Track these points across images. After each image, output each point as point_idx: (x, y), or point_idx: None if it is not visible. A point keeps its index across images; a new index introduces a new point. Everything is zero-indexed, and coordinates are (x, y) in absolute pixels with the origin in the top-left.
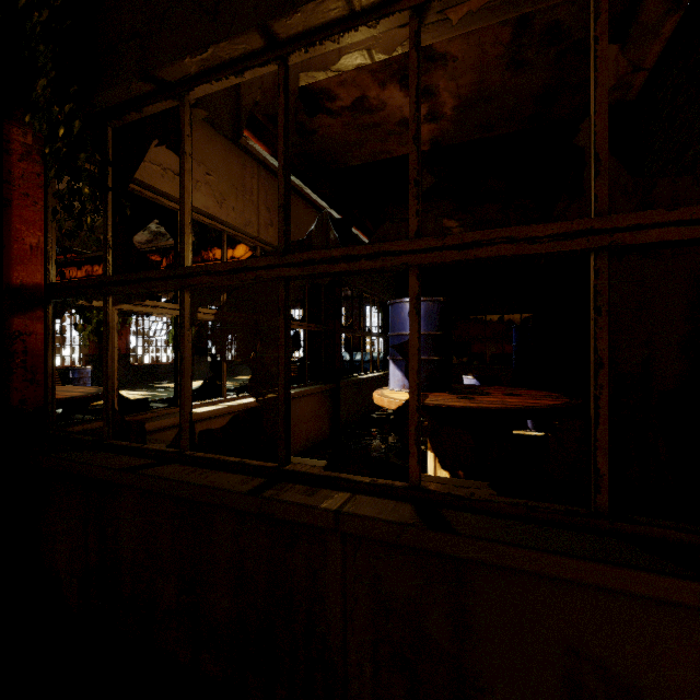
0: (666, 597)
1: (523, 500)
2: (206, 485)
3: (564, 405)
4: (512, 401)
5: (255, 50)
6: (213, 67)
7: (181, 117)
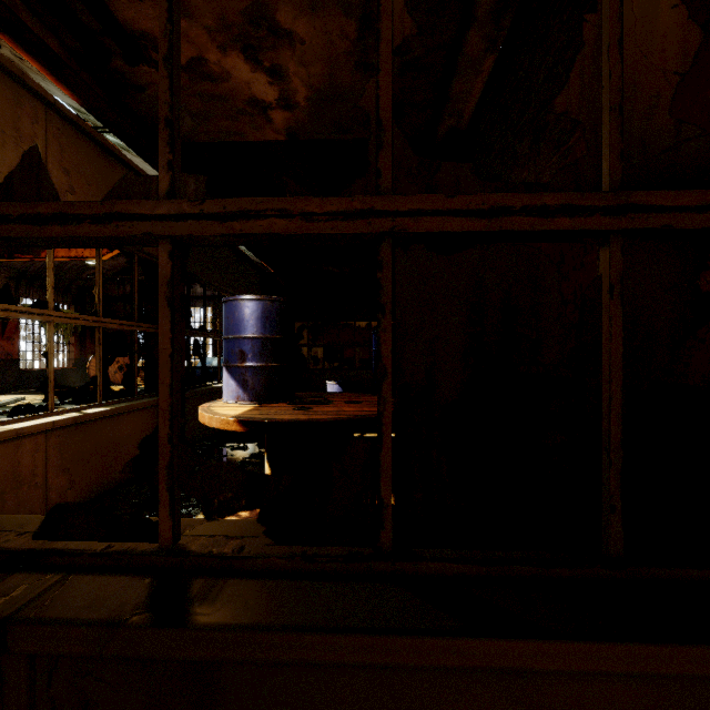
0: (431, 663)
1: (304, 547)
2: None
3: (396, 412)
4: (348, 411)
5: None
6: None
7: None
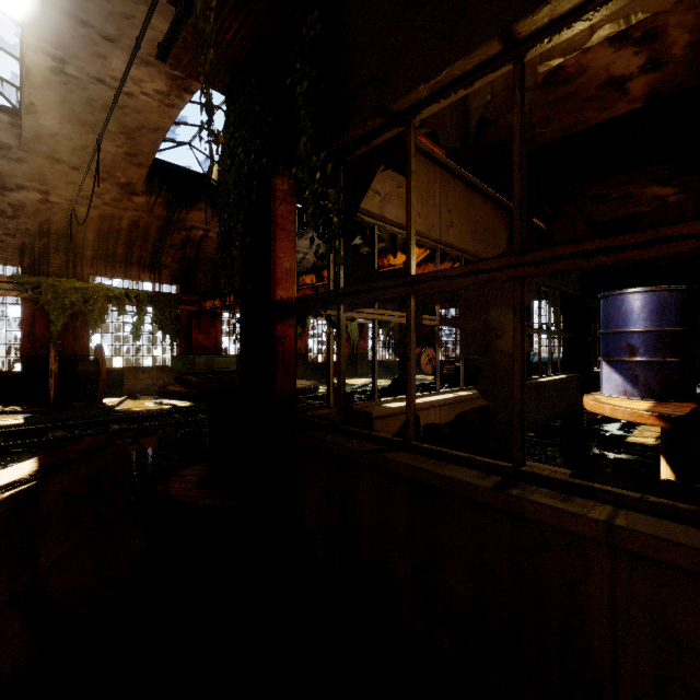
0: None
1: None
2: (445, 474)
3: None
4: None
5: (489, 58)
6: (443, 86)
7: (407, 141)
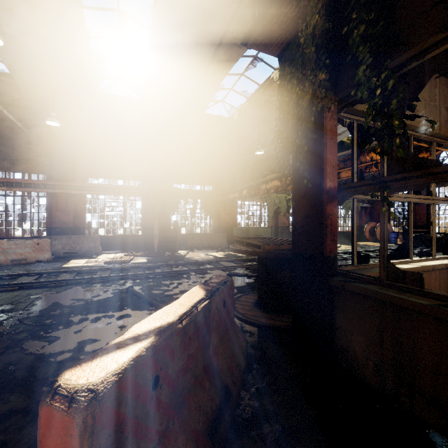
0: None
1: None
2: None
3: None
4: None
5: None
6: None
7: None
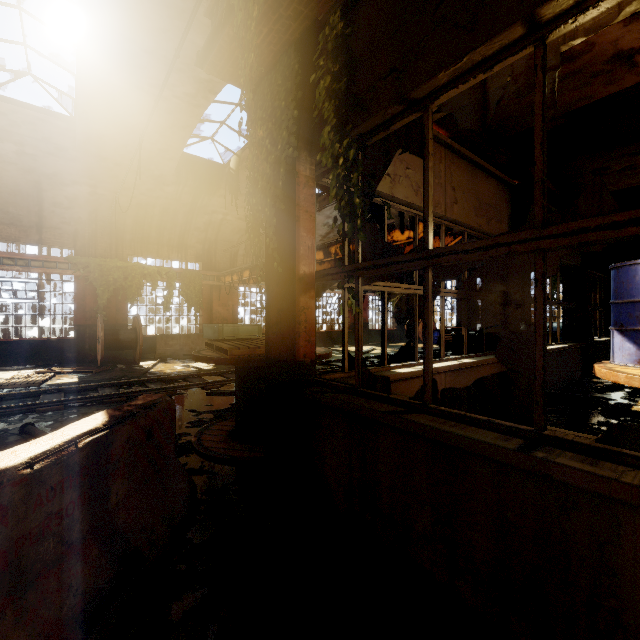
0: None
1: None
2: (467, 435)
3: None
4: None
5: (510, 42)
6: (462, 72)
7: (424, 125)
